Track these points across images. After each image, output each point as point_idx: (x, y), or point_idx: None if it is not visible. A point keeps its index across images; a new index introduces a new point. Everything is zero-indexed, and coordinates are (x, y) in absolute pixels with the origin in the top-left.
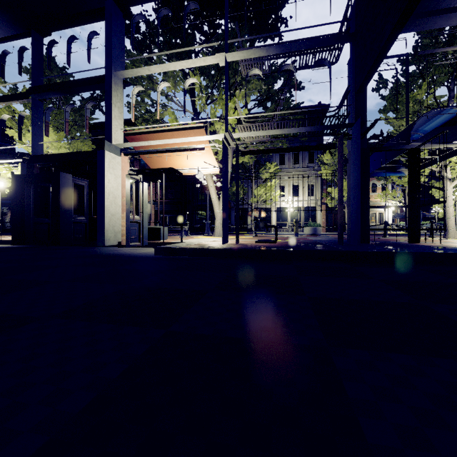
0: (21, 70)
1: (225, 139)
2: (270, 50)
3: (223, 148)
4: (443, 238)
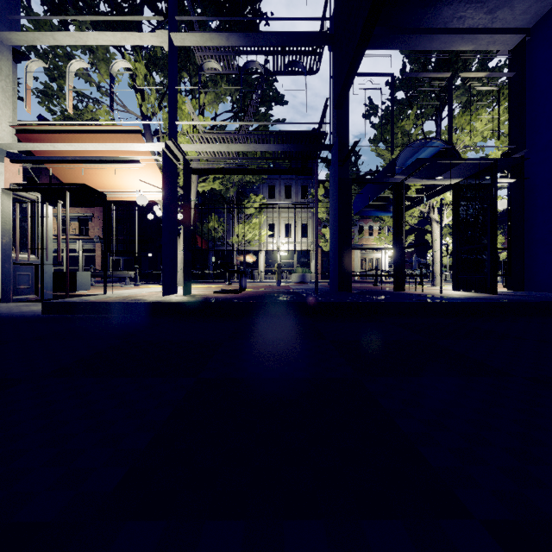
0: None
1: (168, 150)
2: (231, 38)
3: (166, 163)
4: (431, 286)
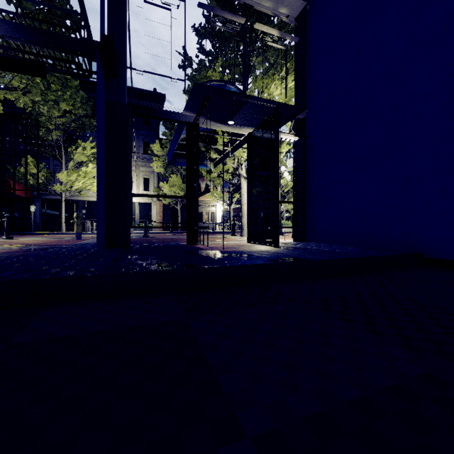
0: None
1: None
2: None
3: None
4: (239, 236)
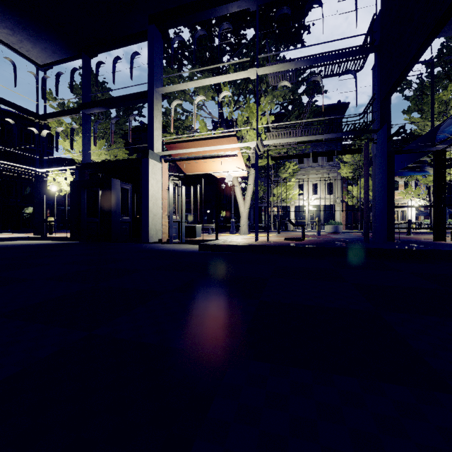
0: (72, 88)
1: (257, 146)
2: (298, 63)
3: (255, 155)
4: None
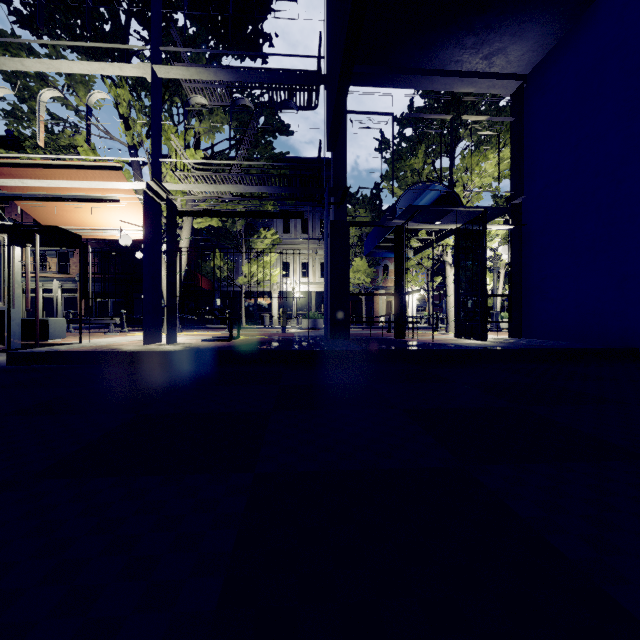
0: None
1: (150, 190)
2: (220, 74)
3: (148, 204)
4: (444, 332)
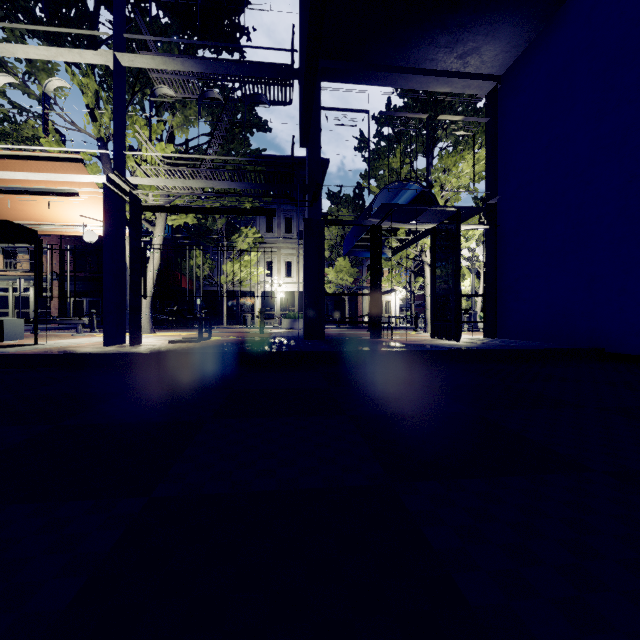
0: None
1: (111, 184)
2: (187, 64)
3: (109, 198)
4: (423, 332)
